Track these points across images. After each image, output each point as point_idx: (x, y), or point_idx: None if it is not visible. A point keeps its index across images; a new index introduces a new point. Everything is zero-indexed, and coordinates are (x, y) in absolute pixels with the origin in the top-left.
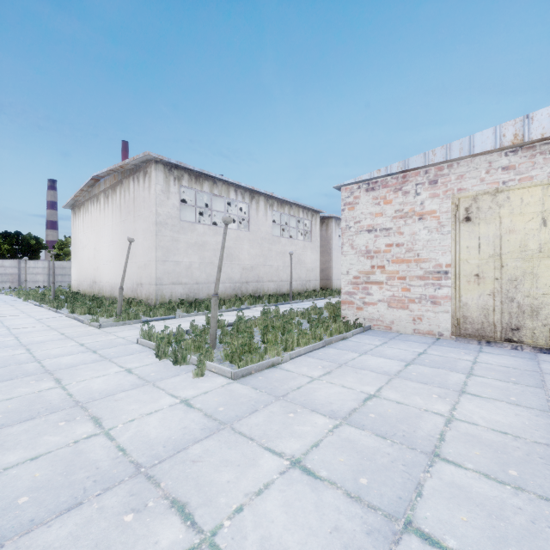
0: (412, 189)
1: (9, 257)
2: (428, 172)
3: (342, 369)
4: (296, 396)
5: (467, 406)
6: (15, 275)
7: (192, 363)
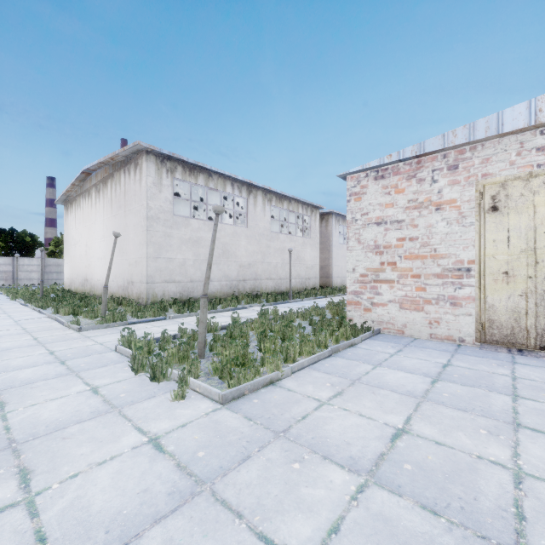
0: (427, 176)
1: (4, 254)
2: (447, 156)
3: (355, 387)
4: (302, 432)
5: (532, 449)
6: (9, 272)
7: (173, 378)
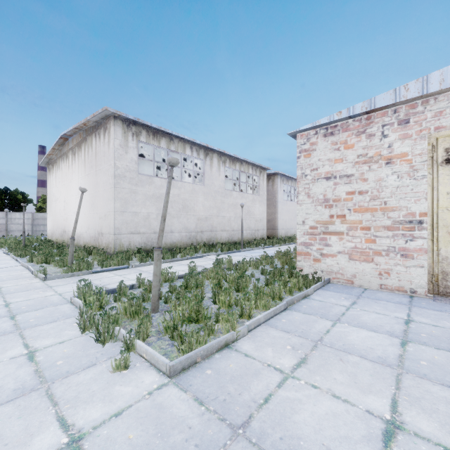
0: (377, 131)
1: None
2: (397, 111)
3: (319, 351)
4: (266, 426)
5: None
6: (3, 225)
7: (120, 339)
